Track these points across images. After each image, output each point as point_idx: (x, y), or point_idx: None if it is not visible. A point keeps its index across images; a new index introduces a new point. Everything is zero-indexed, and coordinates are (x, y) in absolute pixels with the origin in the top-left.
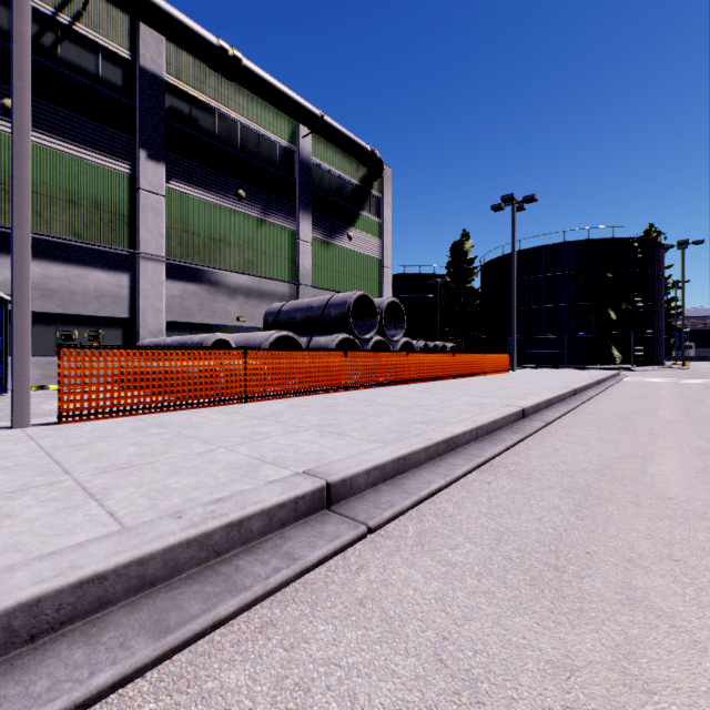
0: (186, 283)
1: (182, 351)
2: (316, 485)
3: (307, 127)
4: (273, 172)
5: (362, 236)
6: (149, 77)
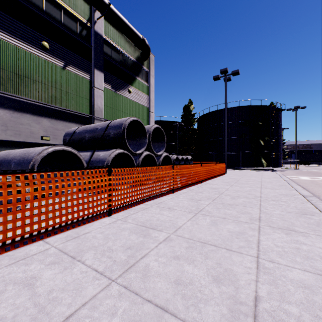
0: None
1: None
2: None
3: (99, 10)
4: (74, 37)
5: (137, 92)
6: None
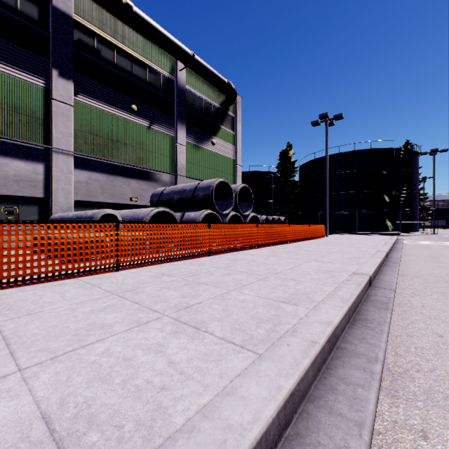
0: (91, 172)
1: (47, 224)
2: None
3: (183, 62)
4: (158, 94)
5: (221, 143)
6: (60, 14)
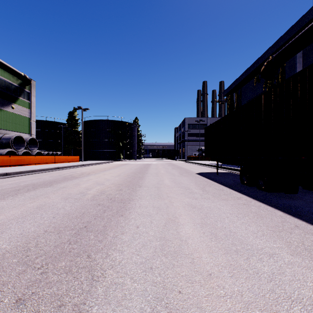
0: None
1: None
2: (4, 172)
3: None
4: None
5: (20, 107)
6: None
